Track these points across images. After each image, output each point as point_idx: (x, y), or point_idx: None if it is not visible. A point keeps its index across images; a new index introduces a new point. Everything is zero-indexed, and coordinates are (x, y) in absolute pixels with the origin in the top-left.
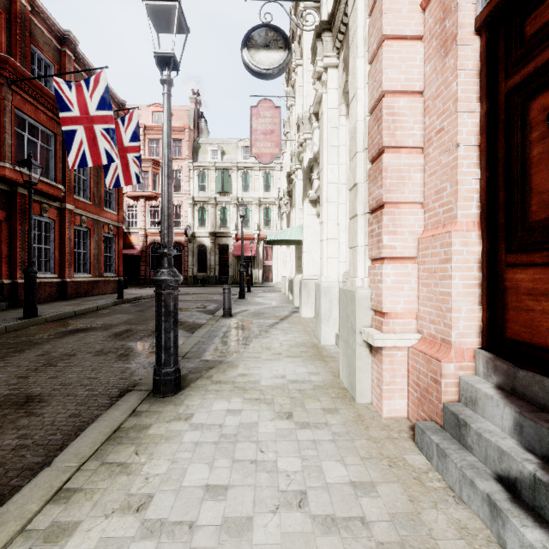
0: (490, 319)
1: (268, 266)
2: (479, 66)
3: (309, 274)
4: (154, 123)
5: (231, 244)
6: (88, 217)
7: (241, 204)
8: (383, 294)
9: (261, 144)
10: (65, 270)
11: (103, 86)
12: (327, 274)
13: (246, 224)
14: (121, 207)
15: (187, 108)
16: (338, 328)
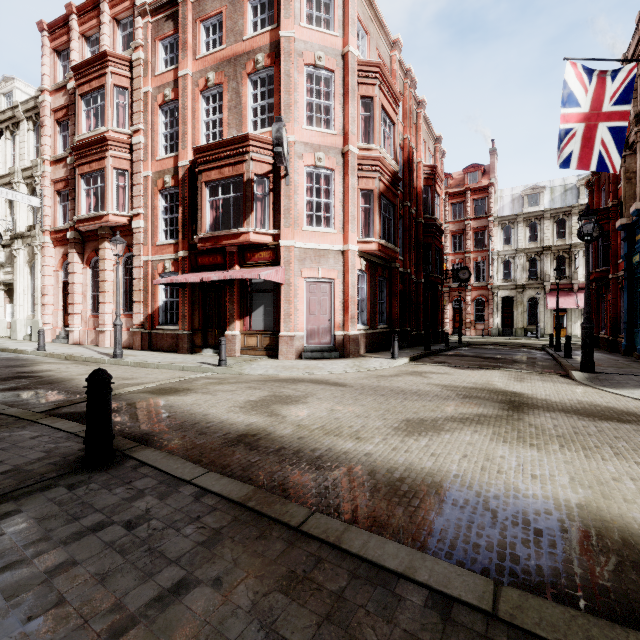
0: (64, 323)
1: None
2: (63, 287)
3: None
4: None
5: None
6: None
7: None
8: (46, 320)
9: None
10: None
11: None
12: (20, 317)
13: None
14: None
15: None
16: (25, 334)
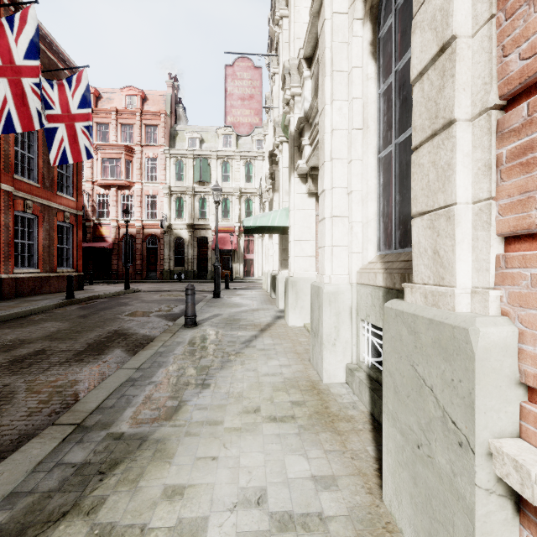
0: None
1: (249, 260)
2: None
3: (297, 269)
4: (128, 108)
5: (210, 237)
6: (35, 202)
7: (215, 187)
8: None
9: (237, 111)
10: (0, 264)
11: (31, 26)
12: (331, 272)
13: (226, 216)
14: (80, 192)
15: (163, 93)
16: (349, 357)
